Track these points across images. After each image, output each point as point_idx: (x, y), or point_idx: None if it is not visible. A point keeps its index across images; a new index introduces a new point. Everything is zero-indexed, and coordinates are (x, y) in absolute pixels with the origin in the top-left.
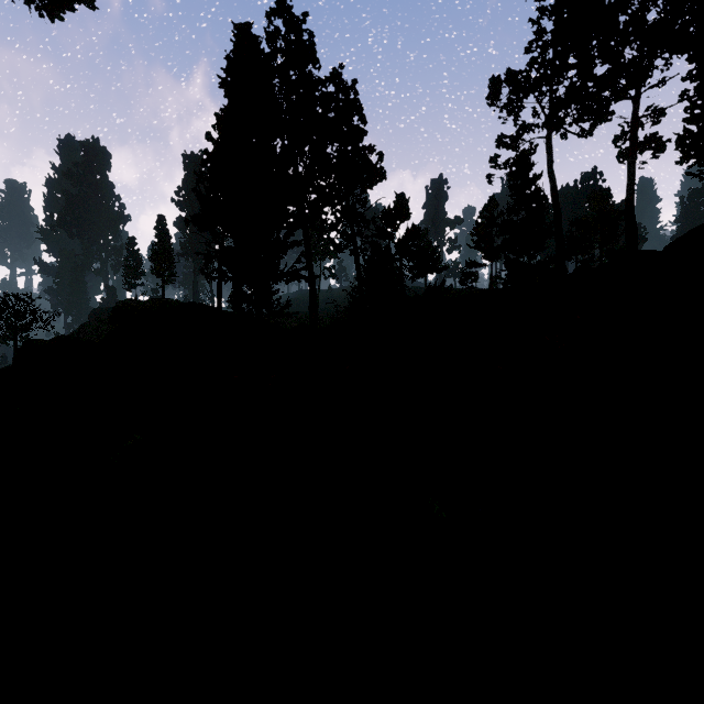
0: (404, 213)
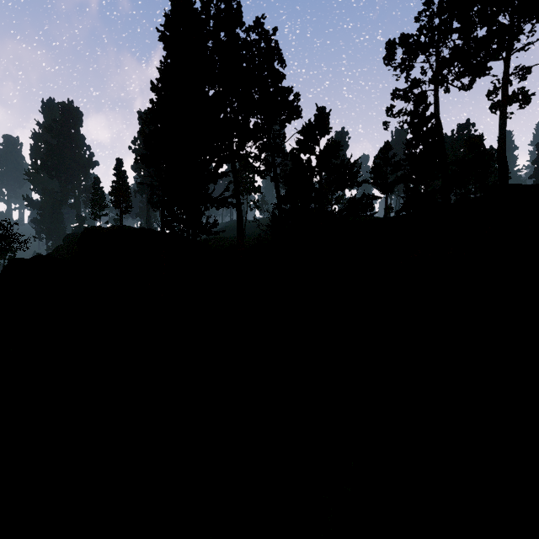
0: (324, 127)
